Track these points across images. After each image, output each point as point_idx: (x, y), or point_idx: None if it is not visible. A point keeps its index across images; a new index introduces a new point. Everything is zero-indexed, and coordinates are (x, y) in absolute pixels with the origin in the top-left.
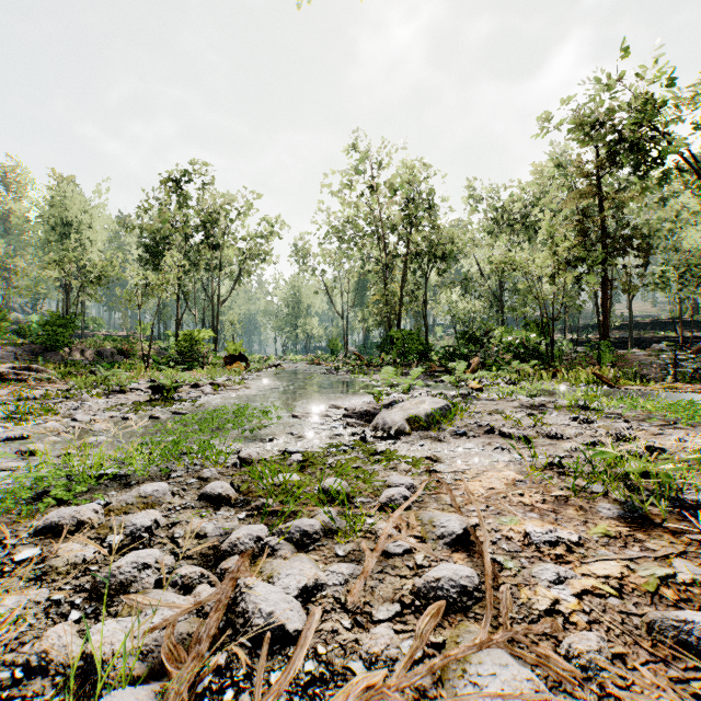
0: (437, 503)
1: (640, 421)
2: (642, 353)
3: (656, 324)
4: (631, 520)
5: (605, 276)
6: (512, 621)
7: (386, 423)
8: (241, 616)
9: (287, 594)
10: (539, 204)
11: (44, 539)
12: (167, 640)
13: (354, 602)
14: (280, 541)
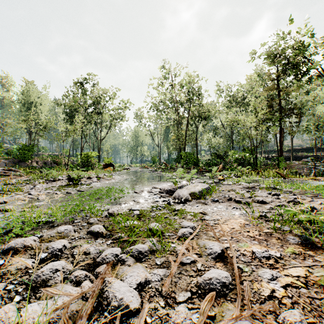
0: (206, 236)
1: (301, 194)
2: (298, 163)
3: (304, 149)
4: (305, 245)
5: (281, 127)
6: (250, 302)
7: (179, 195)
8: (105, 299)
9: (130, 287)
10: (249, 93)
11: (7, 255)
12: (63, 316)
13: (166, 291)
14: (127, 256)
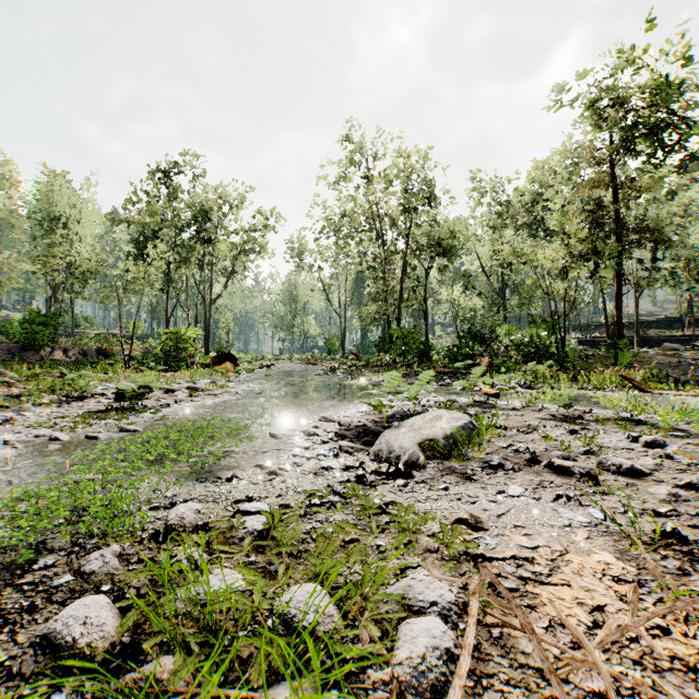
0: (508, 658)
1: None
2: (655, 352)
3: (661, 323)
4: None
5: (619, 270)
6: None
7: (391, 449)
8: None
9: None
10: (543, 198)
11: None
12: None
13: None
14: None
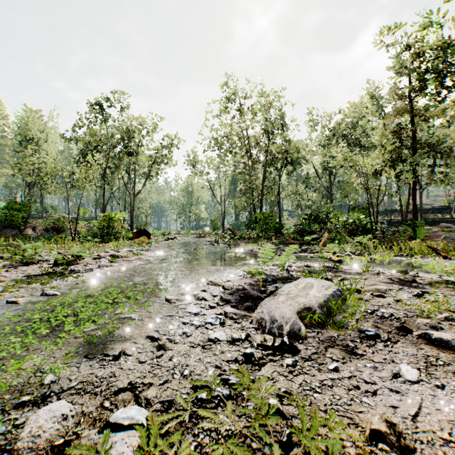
0: None
1: None
2: (436, 229)
3: (435, 209)
4: None
5: (414, 173)
6: None
7: (273, 318)
8: None
9: None
10: (358, 125)
11: None
12: None
13: None
14: None
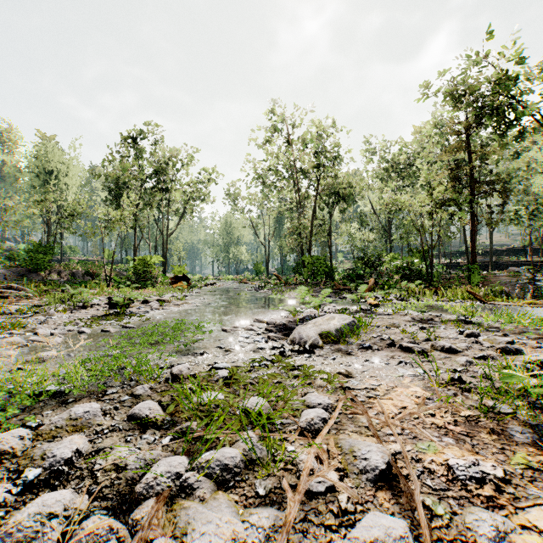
0: (354, 424)
1: (516, 334)
2: (501, 274)
3: (510, 251)
4: None
5: (473, 213)
6: None
7: (301, 337)
8: None
9: None
10: (419, 157)
11: None
12: None
13: None
14: (200, 478)
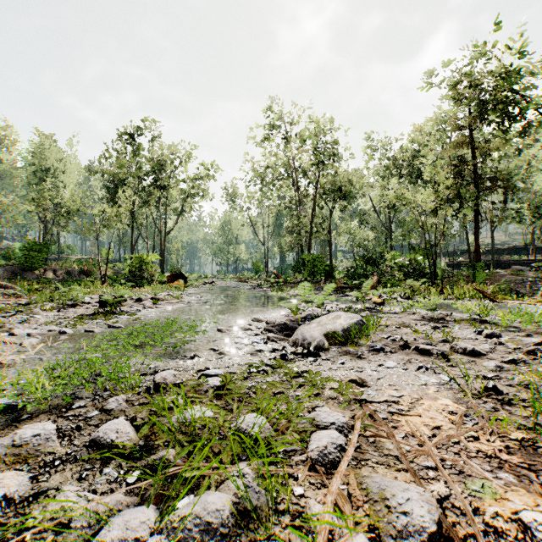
0: (378, 452)
1: (539, 334)
2: (505, 272)
3: (512, 250)
4: None
5: (477, 210)
6: None
7: (305, 338)
8: None
9: None
10: (420, 154)
11: None
12: None
13: None
14: None
